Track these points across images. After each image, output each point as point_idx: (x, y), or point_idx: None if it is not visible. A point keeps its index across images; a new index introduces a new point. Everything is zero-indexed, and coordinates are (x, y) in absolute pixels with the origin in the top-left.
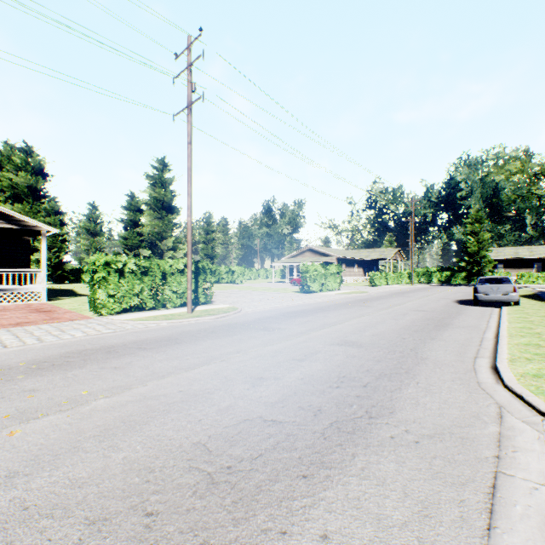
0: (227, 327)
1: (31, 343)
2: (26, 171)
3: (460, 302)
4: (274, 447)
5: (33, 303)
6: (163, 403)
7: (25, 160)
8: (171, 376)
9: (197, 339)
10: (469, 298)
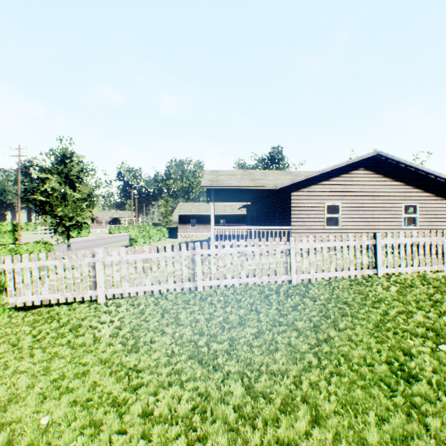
0: None
1: None
2: None
3: None
4: None
5: None
6: None
7: None
8: None
9: None
10: None
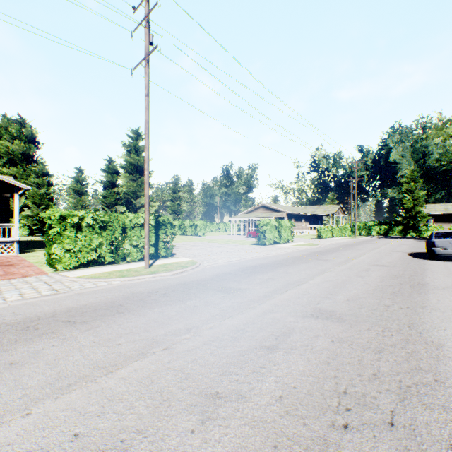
0: (182, 287)
1: None
2: (20, 140)
3: (413, 256)
4: None
5: (5, 255)
6: None
7: (20, 130)
8: (79, 388)
9: (144, 306)
10: (418, 251)
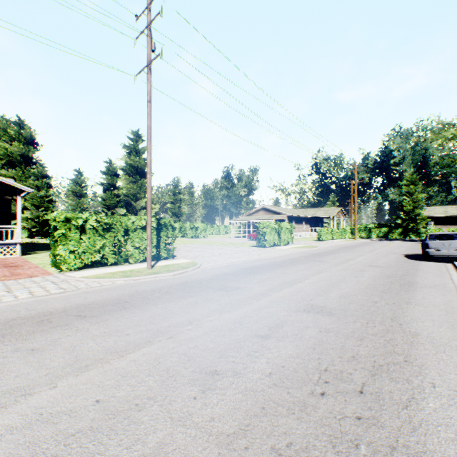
0: (184, 286)
1: None
2: (19, 141)
3: (408, 257)
4: None
5: (8, 257)
6: (60, 434)
7: (19, 132)
8: (96, 368)
9: (148, 302)
10: (414, 252)
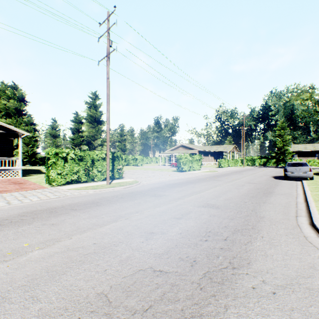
0: (131, 194)
1: (2, 205)
2: (14, 99)
3: (275, 178)
4: (161, 298)
5: (13, 178)
6: (80, 254)
7: (13, 93)
8: (90, 231)
9: (111, 202)
10: (280, 175)
